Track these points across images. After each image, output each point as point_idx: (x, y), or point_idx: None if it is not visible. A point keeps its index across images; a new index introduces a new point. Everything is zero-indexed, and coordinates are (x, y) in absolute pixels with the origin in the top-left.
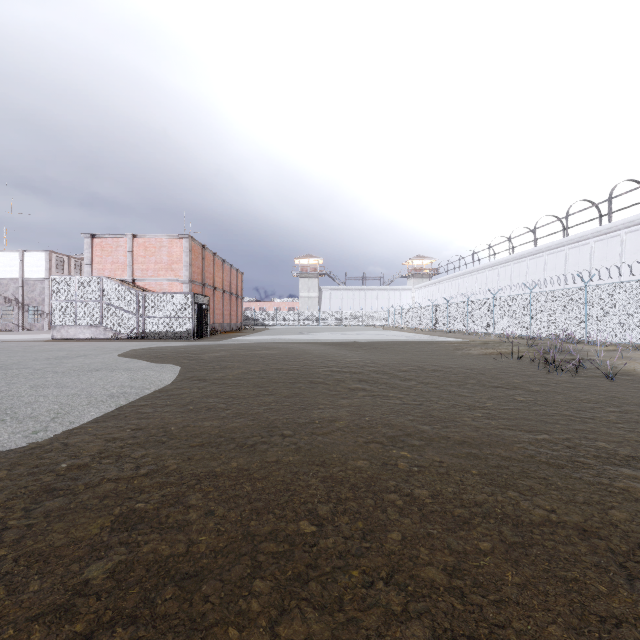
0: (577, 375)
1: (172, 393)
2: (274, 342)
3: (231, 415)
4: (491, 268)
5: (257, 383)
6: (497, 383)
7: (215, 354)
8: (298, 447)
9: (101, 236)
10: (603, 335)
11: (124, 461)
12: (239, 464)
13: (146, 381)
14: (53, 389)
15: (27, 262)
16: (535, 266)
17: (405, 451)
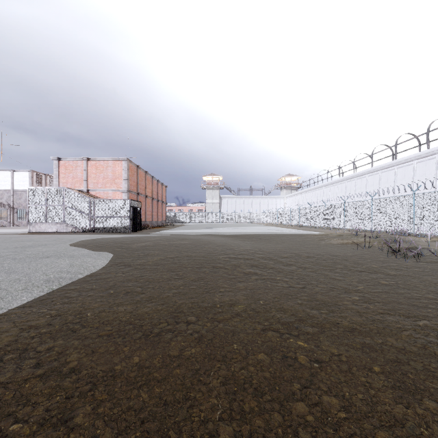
0: (419, 261)
1: (100, 277)
2: (187, 234)
3: (144, 299)
4: (340, 182)
5: (170, 268)
6: (360, 268)
7: (142, 244)
8: (200, 336)
9: (65, 159)
10: (428, 229)
11: (27, 356)
12: (141, 359)
13: (82, 267)
14: (2, 274)
15: (16, 178)
16: (372, 180)
17: (301, 341)
